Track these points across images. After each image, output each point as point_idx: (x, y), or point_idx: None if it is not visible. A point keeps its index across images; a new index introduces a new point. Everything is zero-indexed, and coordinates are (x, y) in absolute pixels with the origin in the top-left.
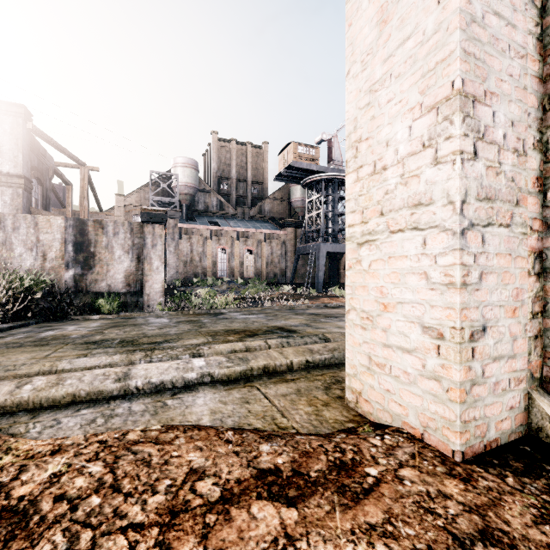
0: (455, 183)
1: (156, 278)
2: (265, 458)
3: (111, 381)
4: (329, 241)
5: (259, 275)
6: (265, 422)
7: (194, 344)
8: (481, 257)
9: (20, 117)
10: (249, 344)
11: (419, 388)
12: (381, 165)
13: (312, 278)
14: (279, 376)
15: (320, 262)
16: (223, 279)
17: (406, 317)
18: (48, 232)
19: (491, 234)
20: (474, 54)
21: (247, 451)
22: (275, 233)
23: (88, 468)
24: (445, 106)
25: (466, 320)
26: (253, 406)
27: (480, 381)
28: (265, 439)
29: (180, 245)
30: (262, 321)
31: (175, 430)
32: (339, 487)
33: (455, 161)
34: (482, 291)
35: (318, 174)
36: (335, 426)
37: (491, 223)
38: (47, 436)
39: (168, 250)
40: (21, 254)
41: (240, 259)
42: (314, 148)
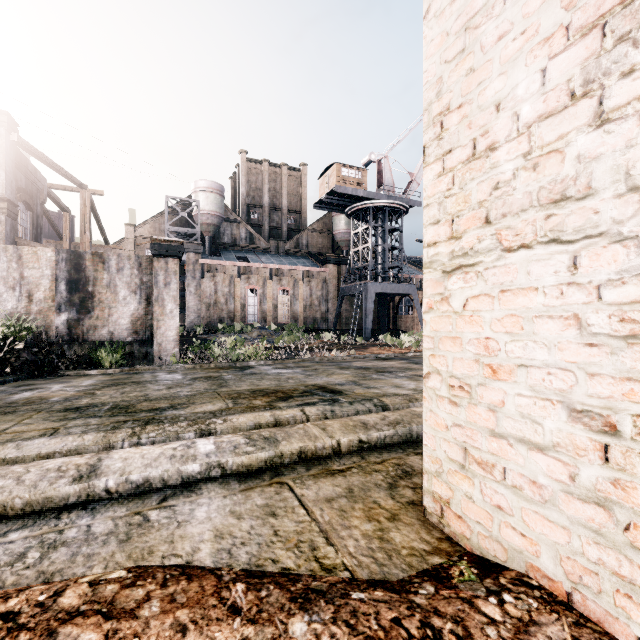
0: None
1: (170, 323)
2: None
3: (66, 482)
4: (378, 281)
5: (296, 320)
6: (301, 555)
7: (208, 411)
8: None
9: (2, 126)
10: (280, 414)
11: (563, 514)
12: (485, 143)
13: (358, 324)
14: (321, 465)
15: (367, 305)
16: (254, 325)
17: (536, 391)
18: (35, 267)
19: None
20: None
21: (267, 637)
22: (315, 270)
23: None
24: (622, 16)
25: None
26: (281, 523)
27: None
28: (300, 603)
29: (201, 284)
30: (299, 378)
31: (149, 579)
32: None
33: None
34: None
35: (365, 202)
36: (412, 563)
37: None
38: None
39: (187, 290)
40: (1, 294)
41: (273, 302)
42: (360, 170)
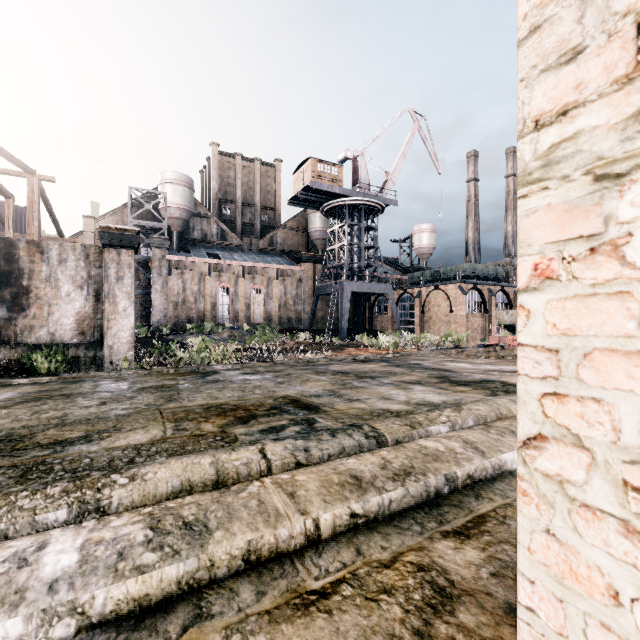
0: None
1: (123, 323)
2: None
3: None
4: (354, 280)
5: (270, 320)
6: None
7: (132, 445)
8: None
9: None
10: (226, 459)
11: None
12: None
13: (334, 324)
14: (286, 579)
15: (343, 304)
16: (225, 325)
17: None
18: None
19: None
20: None
21: None
22: (289, 269)
23: None
24: None
25: None
26: None
27: None
28: None
29: (168, 282)
30: (268, 387)
31: None
32: None
33: None
34: None
35: (341, 199)
36: None
37: None
38: None
39: (152, 288)
40: None
41: (246, 301)
42: (336, 166)
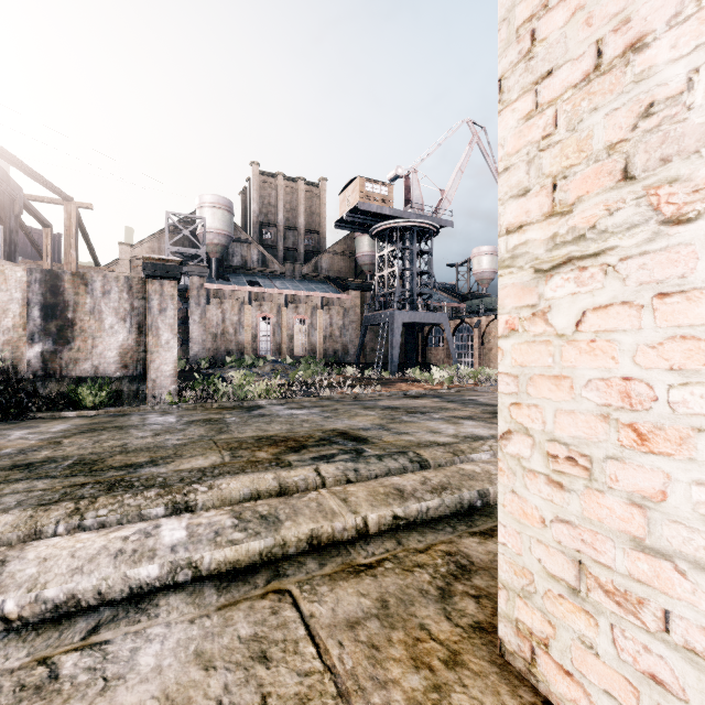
0: None
1: (166, 356)
2: None
3: None
4: (406, 309)
5: (315, 352)
6: None
7: (196, 468)
8: None
9: None
10: (286, 476)
11: None
12: (623, 42)
13: (384, 357)
14: (341, 557)
15: (394, 335)
16: (267, 358)
17: None
18: (2, 289)
19: None
20: None
21: None
22: (335, 297)
23: None
24: None
25: None
26: (275, 677)
27: None
28: None
29: (207, 312)
30: (315, 421)
31: None
32: None
33: None
34: None
35: (392, 221)
36: None
37: None
38: None
39: (190, 319)
40: None
41: (289, 332)
42: (386, 185)
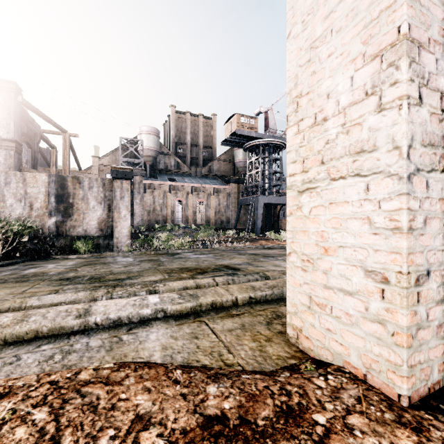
0: (401, 128)
1: (124, 224)
2: (212, 402)
3: (72, 318)
4: (266, 195)
5: (209, 222)
6: (213, 358)
7: (152, 280)
8: (426, 202)
9: (12, 92)
10: (199, 281)
11: (362, 330)
12: (321, 117)
13: (252, 225)
14: (225, 311)
15: (258, 211)
16: (180, 225)
17: (348, 261)
18: (34, 186)
19: (434, 179)
20: (420, 0)
21: (194, 393)
22: (222, 188)
23: (32, 415)
24: (390, 52)
25: (412, 265)
26: (201, 342)
27: (425, 324)
28: (212, 379)
29: (144, 197)
30: (211, 260)
31: (127, 368)
32: (288, 439)
33: (401, 106)
34: (426, 236)
35: (257, 140)
36: (278, 363)
37: (435, 168)
38: (4, 374)
39: (134, 202)
40: (12, 205)
41: (193, 209)
42: (253, 118)
